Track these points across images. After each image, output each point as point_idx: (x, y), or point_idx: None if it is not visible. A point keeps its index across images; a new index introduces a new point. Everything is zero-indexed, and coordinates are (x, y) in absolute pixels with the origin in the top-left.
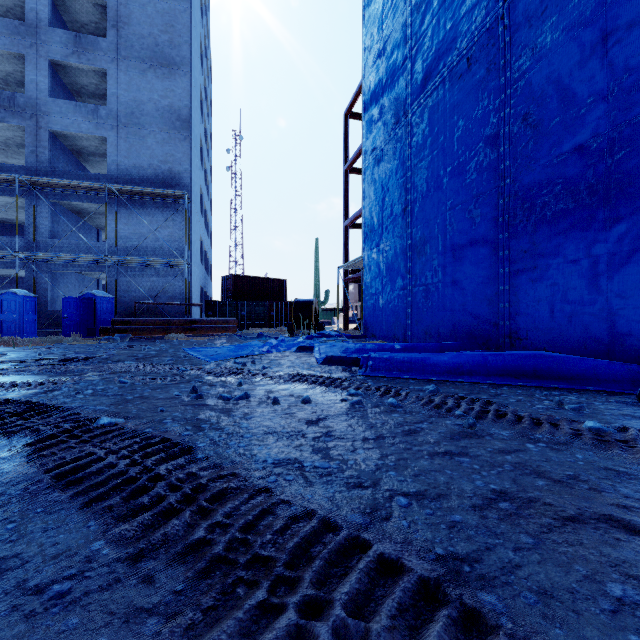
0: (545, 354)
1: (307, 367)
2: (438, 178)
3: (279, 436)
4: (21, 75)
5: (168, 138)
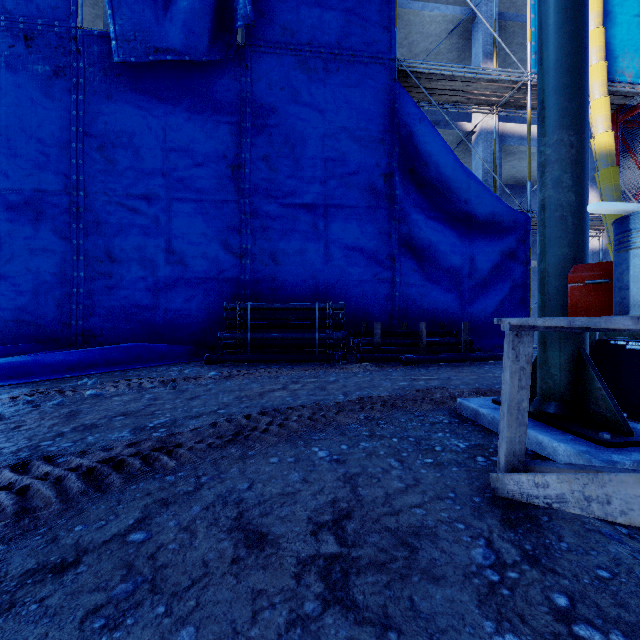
0: (142, 345)
1: None
2: None
3: (78, 431)
4: None
5: None
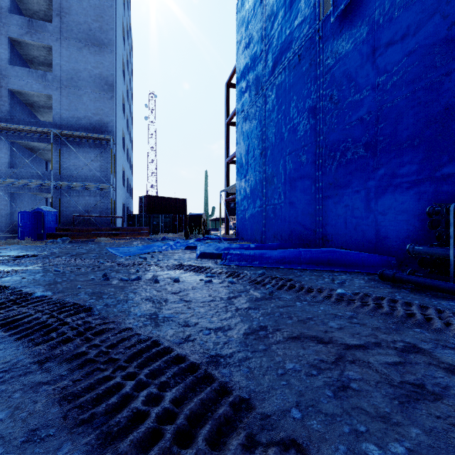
0: (335, 250)
1: (188, 260)
2: (281, 133)
3: (150, 301)
4: None
5: (99, 97)
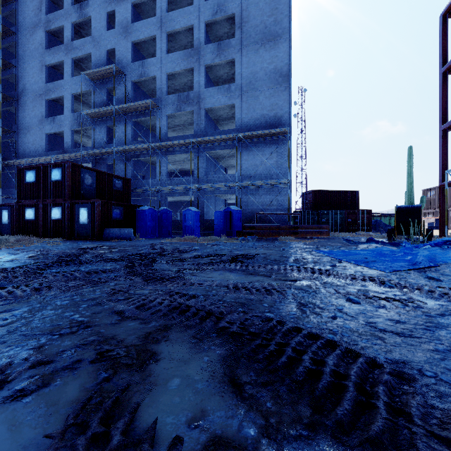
0: None
1: None
2: None
3: None
4: (190, 82)
5: (273, 92)
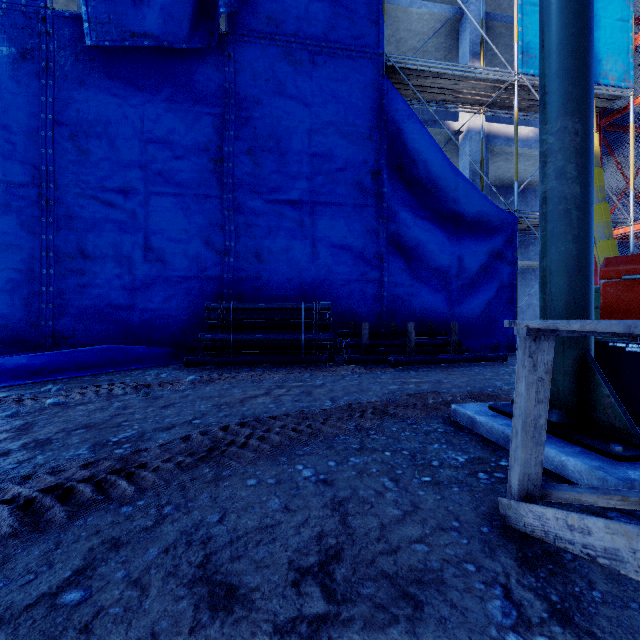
0: (117, 347)
1: None
2: None
3: (28, 449)
4: None
5: None
